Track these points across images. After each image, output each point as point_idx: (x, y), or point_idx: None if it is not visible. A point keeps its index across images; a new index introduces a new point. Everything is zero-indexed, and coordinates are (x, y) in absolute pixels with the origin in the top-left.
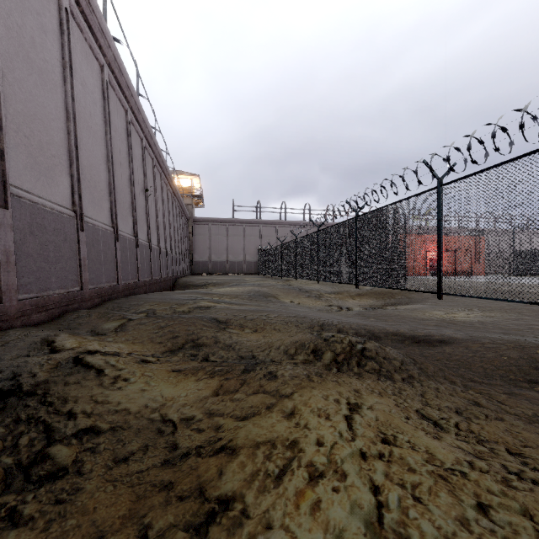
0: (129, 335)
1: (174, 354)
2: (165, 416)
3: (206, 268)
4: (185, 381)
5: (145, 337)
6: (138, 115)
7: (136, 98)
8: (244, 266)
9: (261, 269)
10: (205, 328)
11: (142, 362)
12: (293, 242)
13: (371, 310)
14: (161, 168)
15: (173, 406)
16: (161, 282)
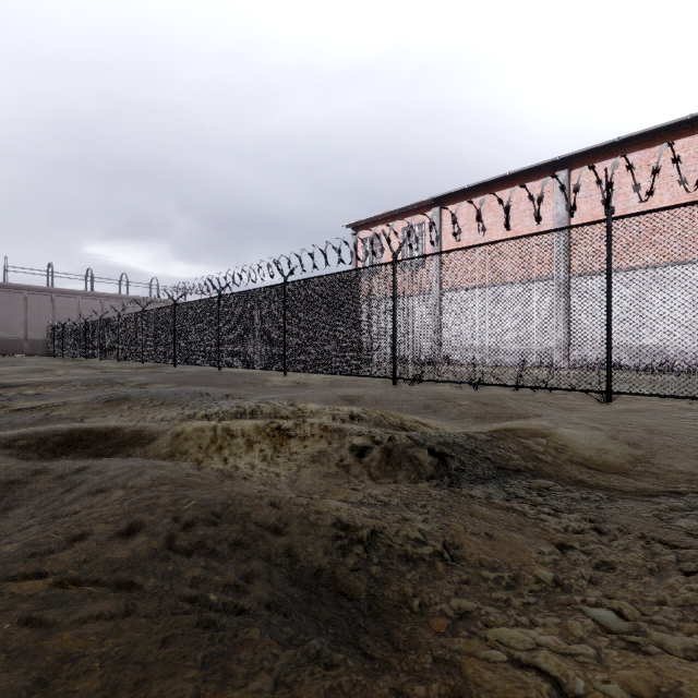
0: None
1: None
2: None
3: None
4: None
5: None
6: None
7: None
8: (26, 345)
9: (52, 350)
10: None
11: None
12: (84, 325)
13: None
14: None
15: None
16: None
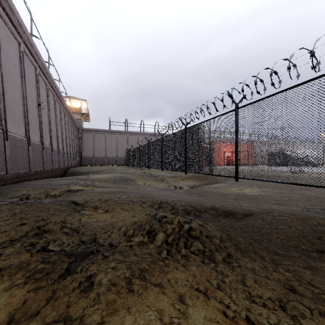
0: None
1: (12, 244)
2: None
3: (91, 161)
4: None
5: None
6: (31, 49)
7: (29, 35)
8: (117, 160)
9: (127, 162)
10: (57, 213)
11: None
12: (147, 145)
13: (195, 188)
14: (54, 91)
15: None
16: (53, 171)
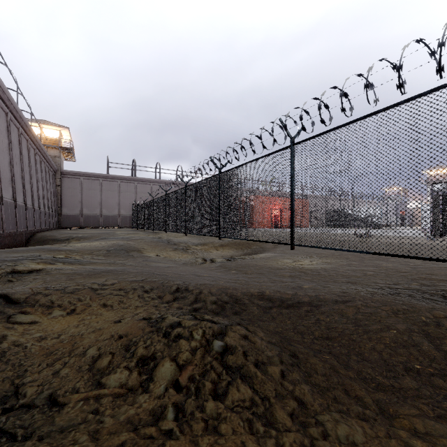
0: None
1: None
2: None
3: (77, 221)
4: None
5: None
6: None
7: None
8: (119, 220)
9: (135, 223)
10: None
11: None
12: (163, 198)
13: (233, 260)
14: (7, 107)
15: None
16: (2, 238)
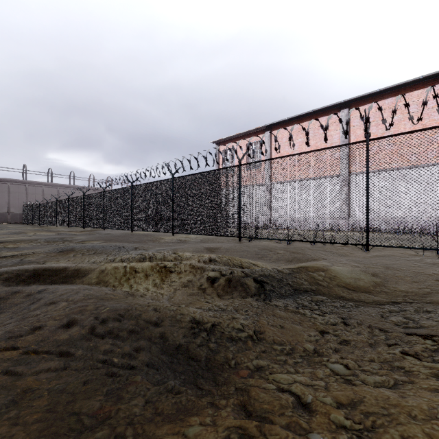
0: None
1: None
2: None
3: None
4: None
5: None
6: None
7: None
8: (9, 217)
9: (25, 220)
10: None
11: None
12: (46, 204)
13: None
14: None
15: None
16: None
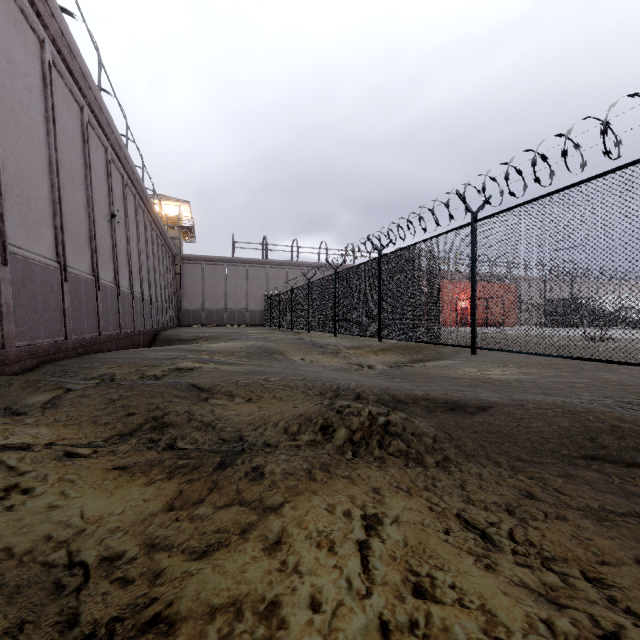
0: (62, 414)
1: (125, 440)
2: (76, 555)
3: (199, 318)
4: (128, 487)
5: (85, 416)
6: (100, 116)
7: (97, 92)
8: (247, 316)
9: (267, 320)
10: (176, 399)
11: (66, 458)
12: (306, 287)
13: (397, 368)
14: (135, 189)
15: (96, 534)
16: (134, 336)
